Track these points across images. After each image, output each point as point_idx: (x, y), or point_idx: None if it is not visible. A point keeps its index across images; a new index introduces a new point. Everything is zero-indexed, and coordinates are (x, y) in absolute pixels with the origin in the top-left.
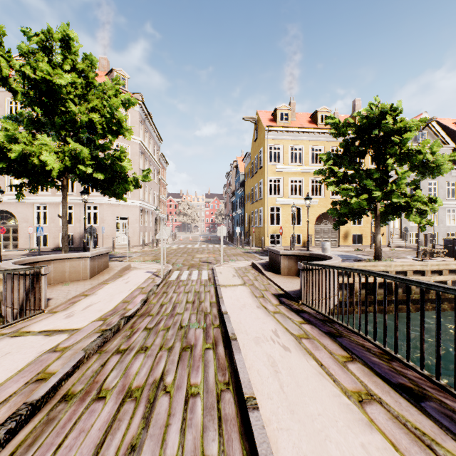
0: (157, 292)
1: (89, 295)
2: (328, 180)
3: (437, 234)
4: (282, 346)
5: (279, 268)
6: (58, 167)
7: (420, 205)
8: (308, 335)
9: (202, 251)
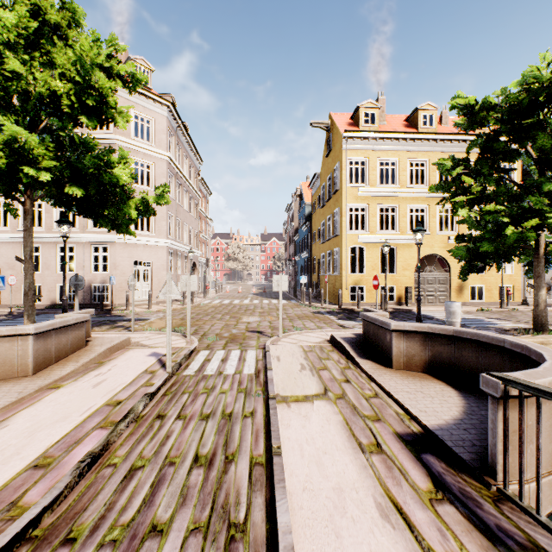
0: (143, 415)
1: None
2: (457, 199)
3: None
4: None
5: (388, 355)
6: None
7: None
8: None
9: (253, 311)
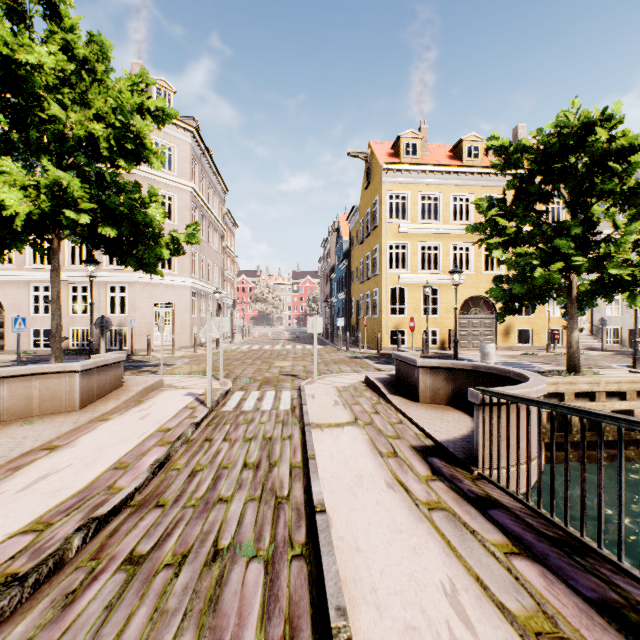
0: (192, 439)
1: (59, 447)
2: (491, 241)
3: None
4: None
5: (416, 391)
6: (29, 212)
7: None
8: (554, 623)
9: (286, 356)
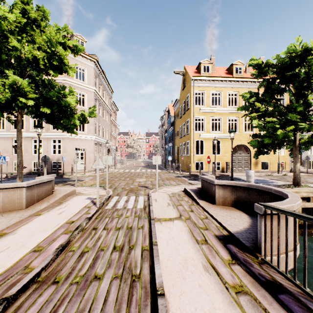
0: (86, 228)
1: (5, 234)
2: (252, 115)
3: None
4: None
5: (213, 198)
6: None
7: None
8: None
9: (142, 175)
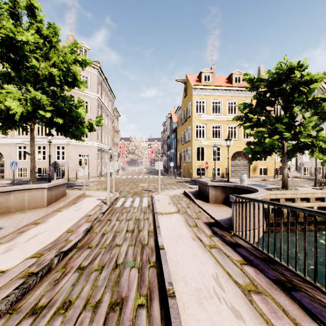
0: (102, 219)
1: (40, 223)
2: (245, 124)
3: (325, 168)
4: (231, 309)
5: (207, 197)
6: (22, 111)
7: (323, 144)
8: (256, 287)
9: (144, 181)
